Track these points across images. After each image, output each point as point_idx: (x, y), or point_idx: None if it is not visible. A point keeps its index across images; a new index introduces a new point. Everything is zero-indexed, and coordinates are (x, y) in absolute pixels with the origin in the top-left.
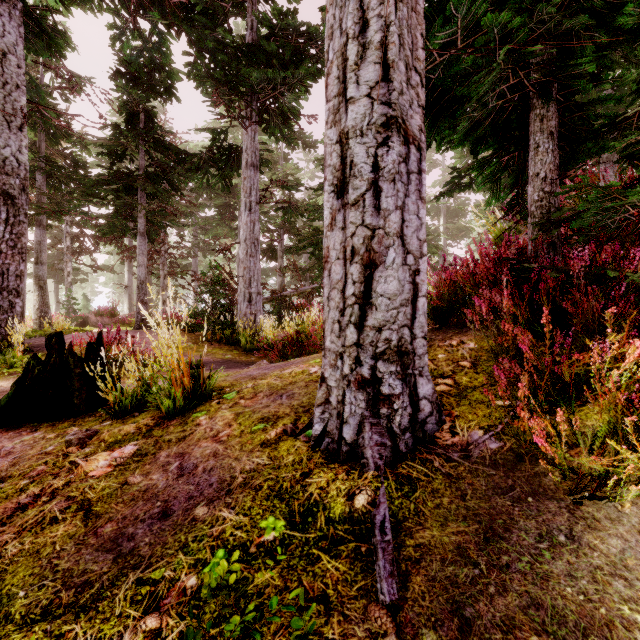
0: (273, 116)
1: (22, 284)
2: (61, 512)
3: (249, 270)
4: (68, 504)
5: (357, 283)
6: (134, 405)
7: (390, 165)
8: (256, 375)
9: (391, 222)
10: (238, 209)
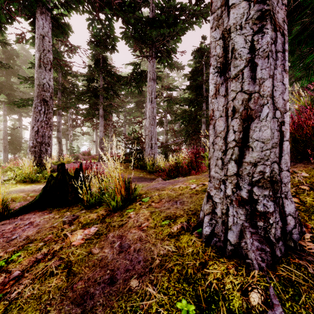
0: (163, 53)
1: (50, 140)
2: (56, 268)
3: (151, 132)
4: (60, 263)
5: (237, 132)
6: (96, 202)
7: (264, 46)
8: (159, 187)
9: (265, 87)
10: (145, 103)
